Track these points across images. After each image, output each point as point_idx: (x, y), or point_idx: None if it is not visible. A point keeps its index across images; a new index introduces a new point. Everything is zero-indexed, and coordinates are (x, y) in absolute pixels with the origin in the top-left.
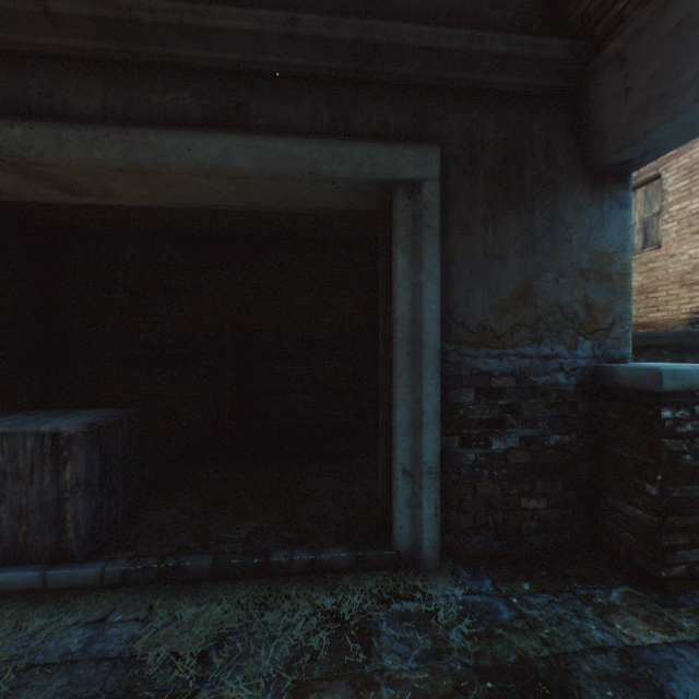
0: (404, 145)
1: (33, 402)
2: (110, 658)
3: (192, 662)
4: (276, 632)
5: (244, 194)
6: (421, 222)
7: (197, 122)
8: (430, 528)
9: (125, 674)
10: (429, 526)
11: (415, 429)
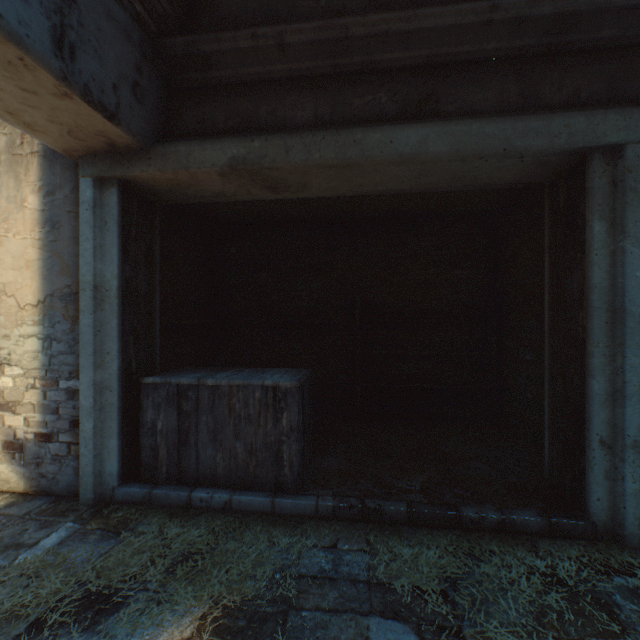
0: (604, 110)
1: (205, 361)
2: (361, 581)
3: (439, 598)
4: (504, 585)
5: (420, 178)
6: (622, 187)
7: (390, 117)
8: (634, 503)
9: (383, 598)
10: (633, 502)
11: (614, 400)
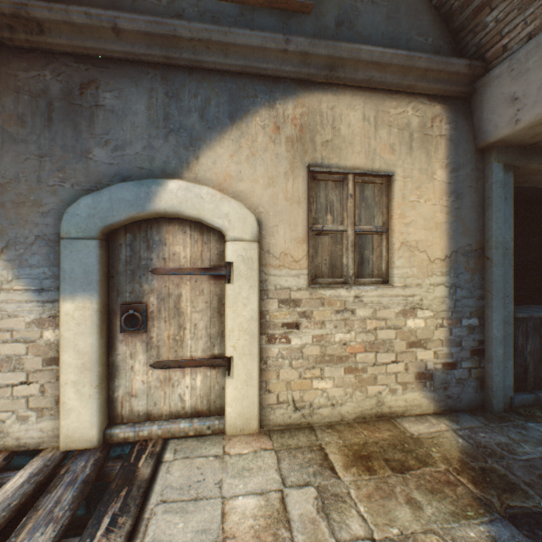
0: None
1: None
2: None
3: None
4: None
5: None
6: None
7: None
8: None
9: None
10: None
11: None
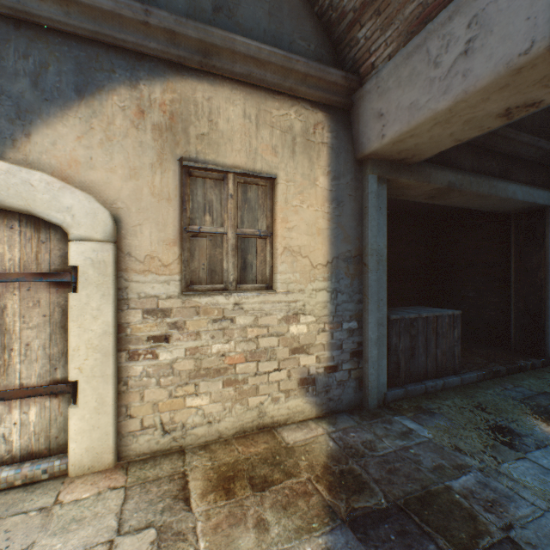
0: None
1: None
2: (537, 394)
3: None
4: None
5: (489, 205)
6: None
7: (496, 175)
8: None
9: None
10: None
11: None
